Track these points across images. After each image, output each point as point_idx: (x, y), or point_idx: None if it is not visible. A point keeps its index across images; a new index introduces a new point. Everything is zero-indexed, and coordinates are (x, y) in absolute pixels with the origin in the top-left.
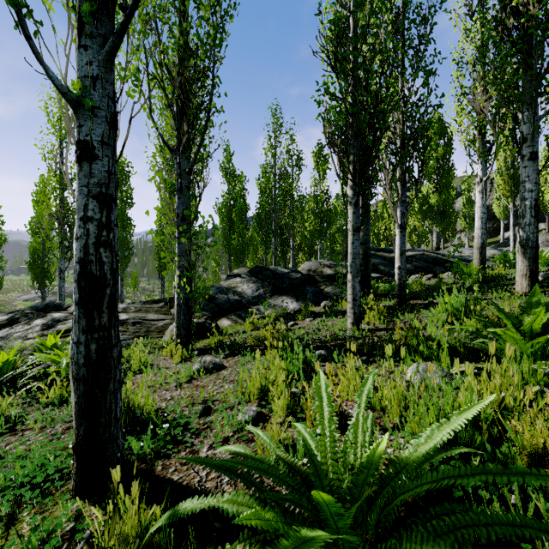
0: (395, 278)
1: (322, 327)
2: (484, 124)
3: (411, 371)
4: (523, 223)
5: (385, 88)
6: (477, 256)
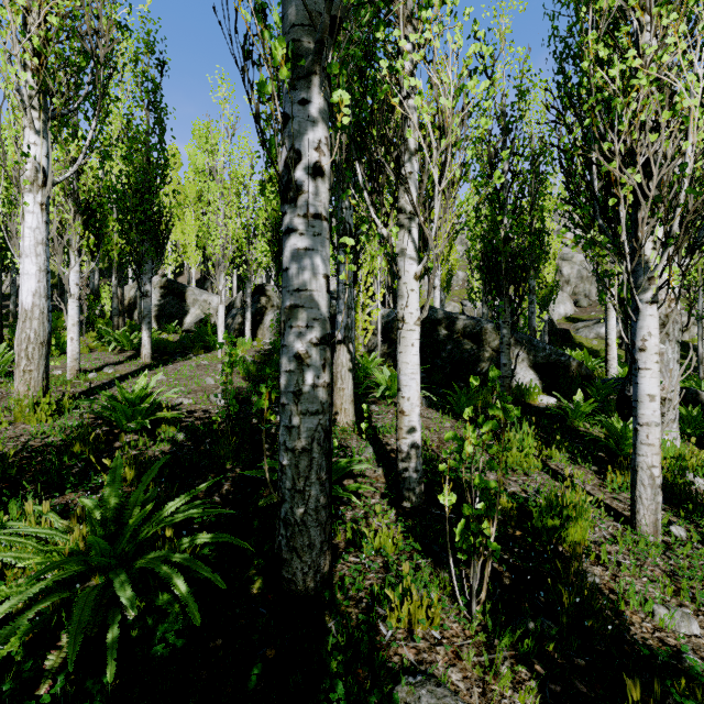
0: (419, 439)
1: (696, 592)
2: (82, 65)
3: (700, 479)
4: (353, 337)
5: (621, 168)
6: (41, 362)
